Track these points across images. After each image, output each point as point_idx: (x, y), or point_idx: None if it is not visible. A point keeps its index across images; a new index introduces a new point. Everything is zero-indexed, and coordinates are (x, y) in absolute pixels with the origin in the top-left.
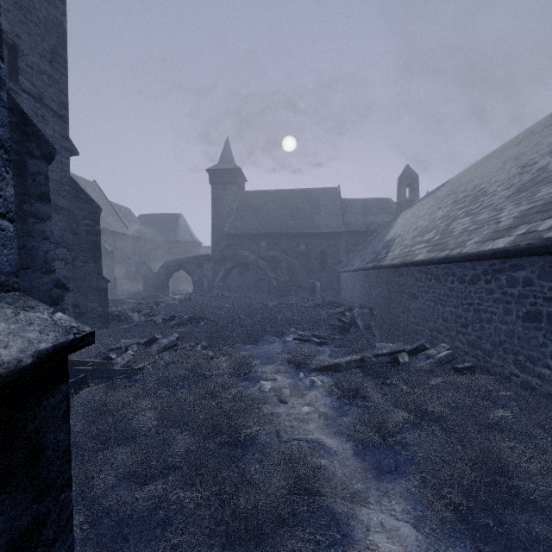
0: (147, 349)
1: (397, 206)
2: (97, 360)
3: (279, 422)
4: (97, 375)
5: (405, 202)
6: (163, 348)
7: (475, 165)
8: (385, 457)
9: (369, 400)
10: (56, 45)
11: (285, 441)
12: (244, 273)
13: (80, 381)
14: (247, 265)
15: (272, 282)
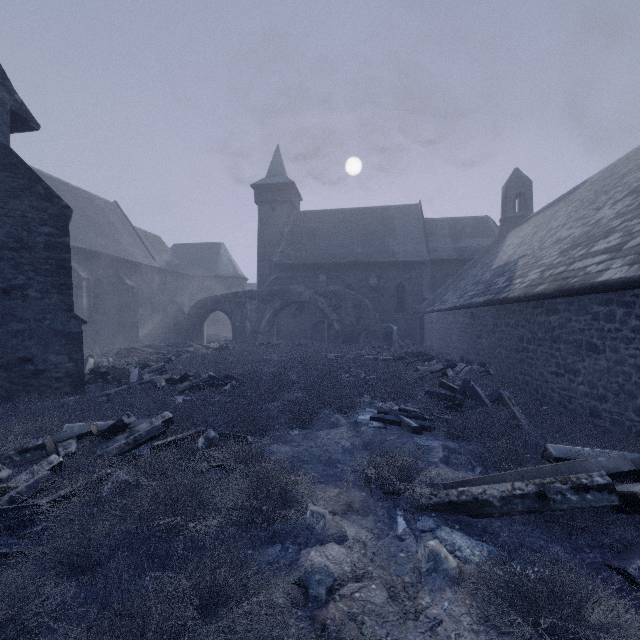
0: (106, 444)
1: (501, 224)
2: None
3: None
4: None
5: (514, 218)
6: (133, 442)
7: (639, 149)
8: None
9: None
10: None
11: None
12: (298, 315)
13: None
14: (301, 304)
15: (334, 326)
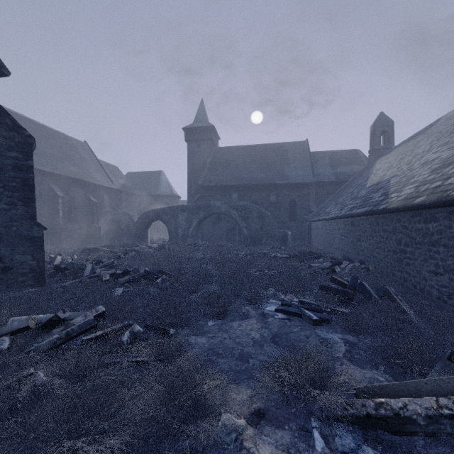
0: (42, 337)
1: (370, 154)
2: None
3: None
4: None
5: (380, 149)
6: (65, 336)
7: None
8: None
9: None
10: None
11: None
12: (217, 223)
13: None
14: (219, 215)
15: (244, 231)
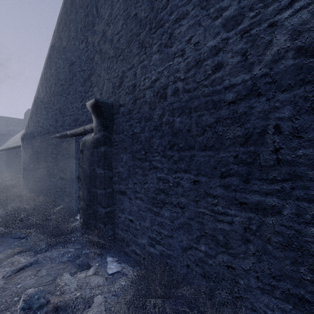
0: None
1: (24, 125)
2: None
3: None
4: None
5: None
6: None
7: None
8: None
9: None
10: None
11: None
12: None
13: None
14: None
15: None
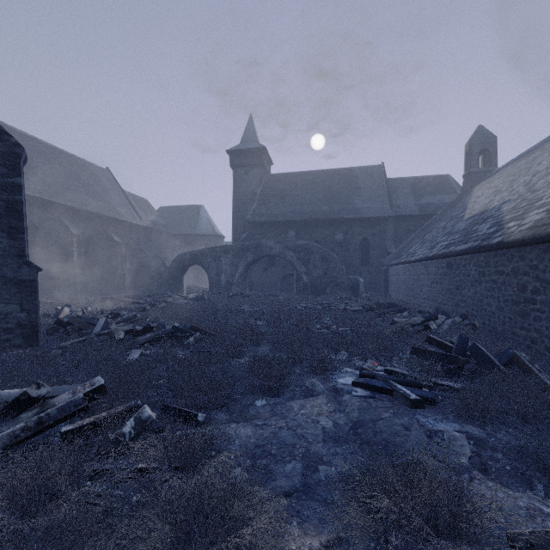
0: (3, 426)
1: (465, 180)
2: None
3: None
4: None
5: (478, 173)
6: (35, 425)
7: None
8: None
9: None
10: None
11: None
12: (269, 268)
13: None
14: (272, 258)
15: (303, 278)
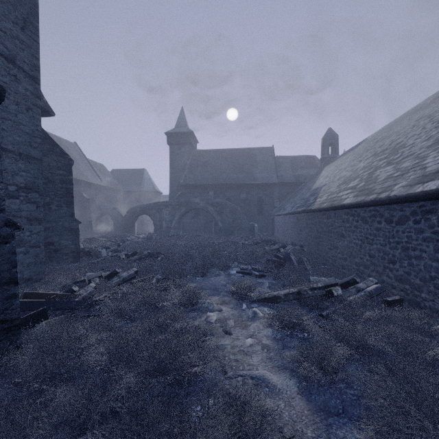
0: (109, 281)
1: (321, 161)
2: (61, 293)
3: (224, 355)
4: (59, 307)
5: (328, 158)
6: (122, 280)
7: (389, 125)
8: (332, 398)
9: (308, 332)
10: (28, 14)
11: (230, 377)
12: (196, 217)
13: (39, 314)
14: (198, 210)
15: (219, 224)
